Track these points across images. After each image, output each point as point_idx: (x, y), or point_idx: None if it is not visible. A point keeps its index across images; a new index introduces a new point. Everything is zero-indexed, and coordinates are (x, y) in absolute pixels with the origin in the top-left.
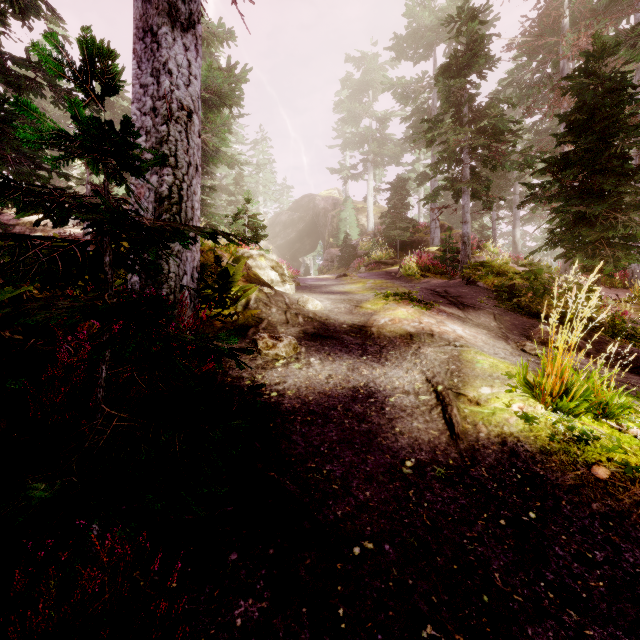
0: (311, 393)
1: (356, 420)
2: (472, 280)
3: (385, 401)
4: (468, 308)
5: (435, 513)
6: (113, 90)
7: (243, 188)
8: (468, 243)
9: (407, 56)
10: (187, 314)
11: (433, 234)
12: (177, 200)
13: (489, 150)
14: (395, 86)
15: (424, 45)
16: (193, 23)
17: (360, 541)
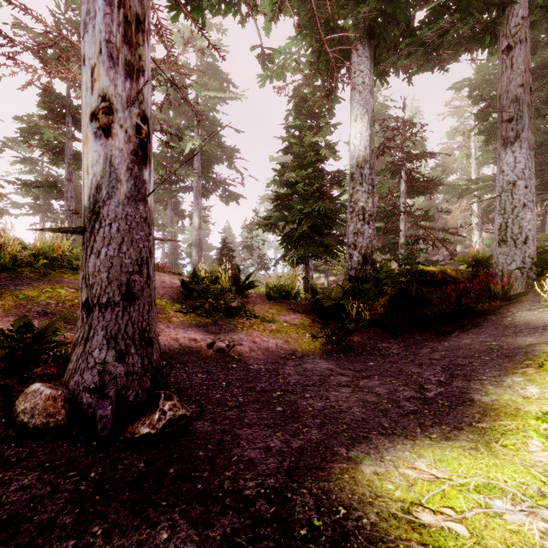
0: (524, 322)
1: (513, 332)
2: None
3: (544, 332)
4: None
5: (469, 348)
6: (414, 243)
7: None
8: None
9: None
10: (518, 281)
11: None
12: (504, 229)
13: None
14: None
15: None
16: (518, 135)
17: (445, 343)
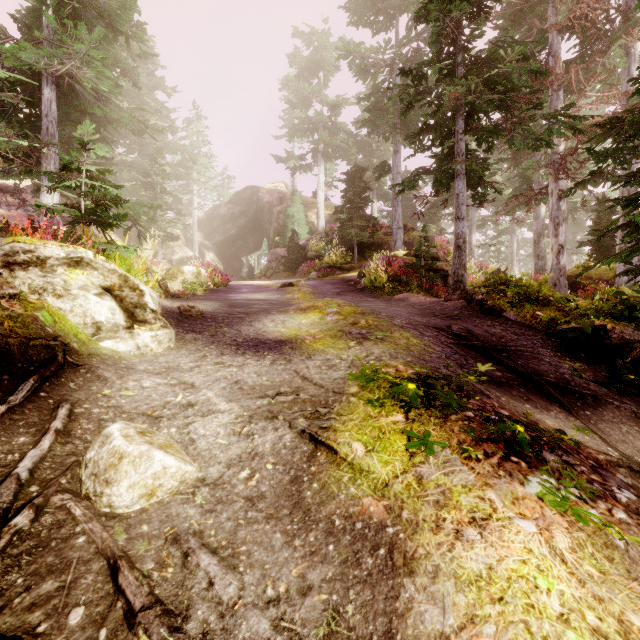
0: None
1: None
2: (492, 307)
3: None
4: (573, 401)
5: None
6: None
7: (163, 167)
8: (464, 247)
9: (366, 22)
10: None
11: (395, 235)
12: None
13: (489, 120)
14: (352, 54)
15: (385, 11)
16: None
17: None
